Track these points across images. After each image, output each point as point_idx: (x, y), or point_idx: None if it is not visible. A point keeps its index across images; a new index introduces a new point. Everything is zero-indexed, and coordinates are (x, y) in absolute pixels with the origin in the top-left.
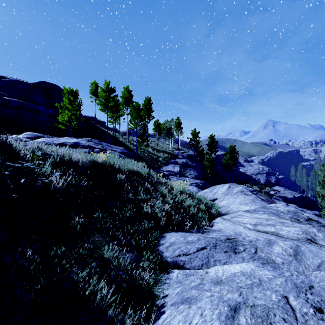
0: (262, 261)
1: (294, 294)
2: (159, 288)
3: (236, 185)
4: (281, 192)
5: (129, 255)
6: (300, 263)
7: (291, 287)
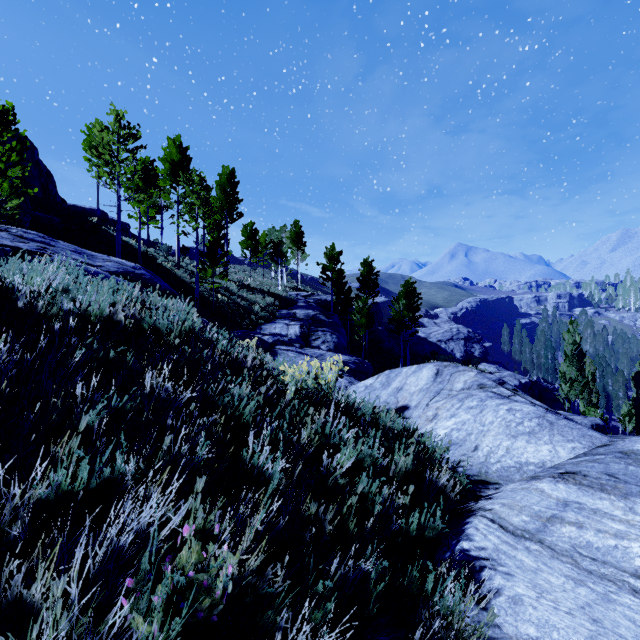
0: None
1: None
2: None
3: (454, 366)
4: (495, 374)
5: None
6: None
7: None
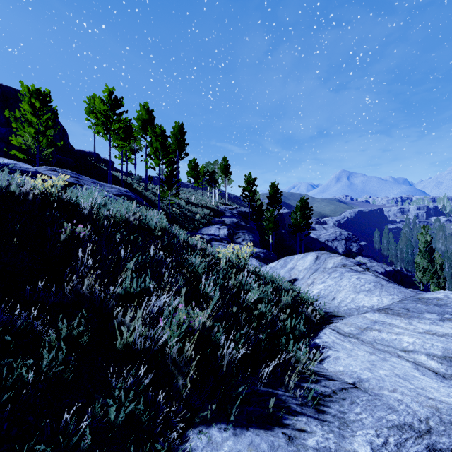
0: None
1: None
2: None
3: (328, 254)
4: (367, 264)
5: None
6: None
7: None
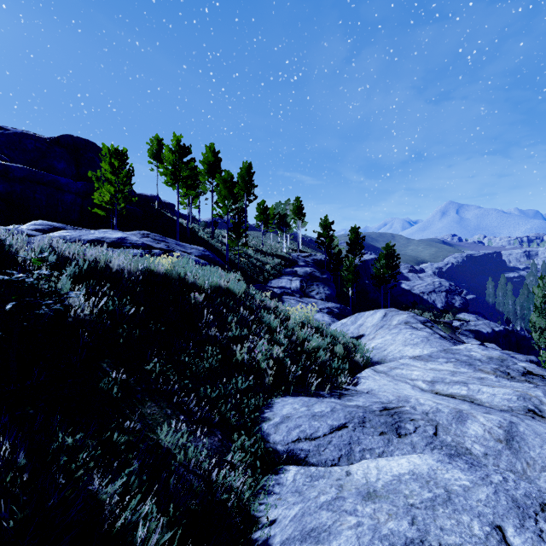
0: (447, 450)
1: (515, 522)
2: (260, 504)
3: (397, 311)
4: (470, 322)
5: (207, 442)
6: (517, 455)
7: (507, 506)
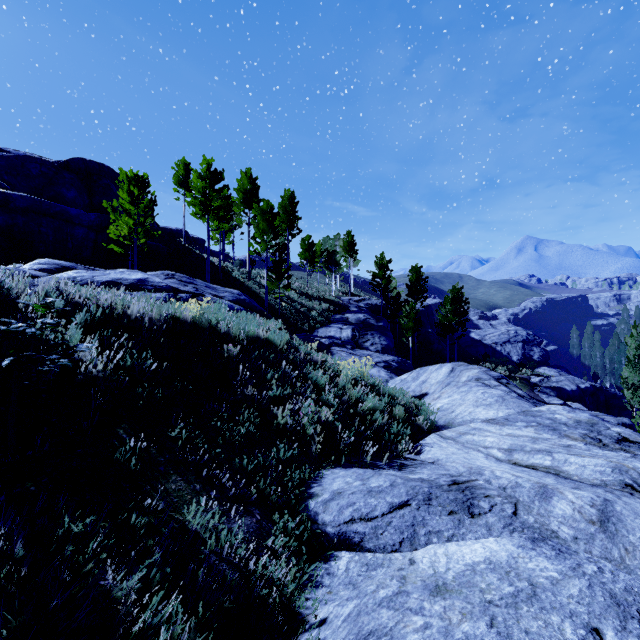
0: (530, 533)
1: (615, 624)
2: (307, 599)
3: (466, 365)
4: (552, 378)
5: (243, 524)
6: (614, 540)
7: (605, 604)
